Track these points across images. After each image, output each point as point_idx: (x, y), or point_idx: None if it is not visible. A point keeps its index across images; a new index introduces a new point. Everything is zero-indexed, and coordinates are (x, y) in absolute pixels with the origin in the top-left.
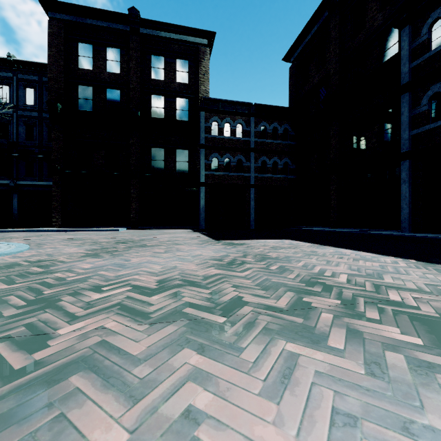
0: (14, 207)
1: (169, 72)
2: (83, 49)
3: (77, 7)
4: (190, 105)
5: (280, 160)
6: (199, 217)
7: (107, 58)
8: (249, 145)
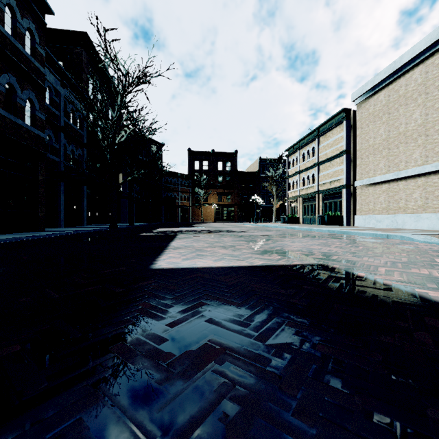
0: None
1: None
2: None
3: None
4: None
5: None
6: None
7: None
8: None
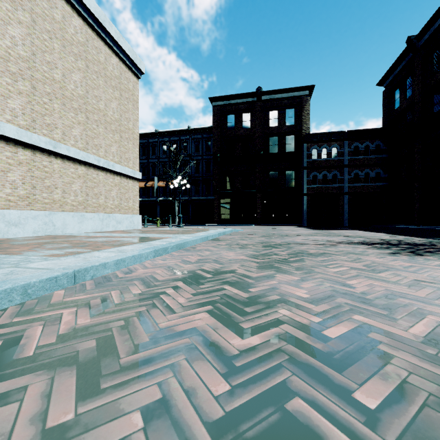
0: (189, 212)
1: (280, 120)
2: (229, 118)
3: (227, 96)
4: (295, 140)
5: (371, 171)
6: (302, 217)
7: (242, 120)
8: (342, 163)
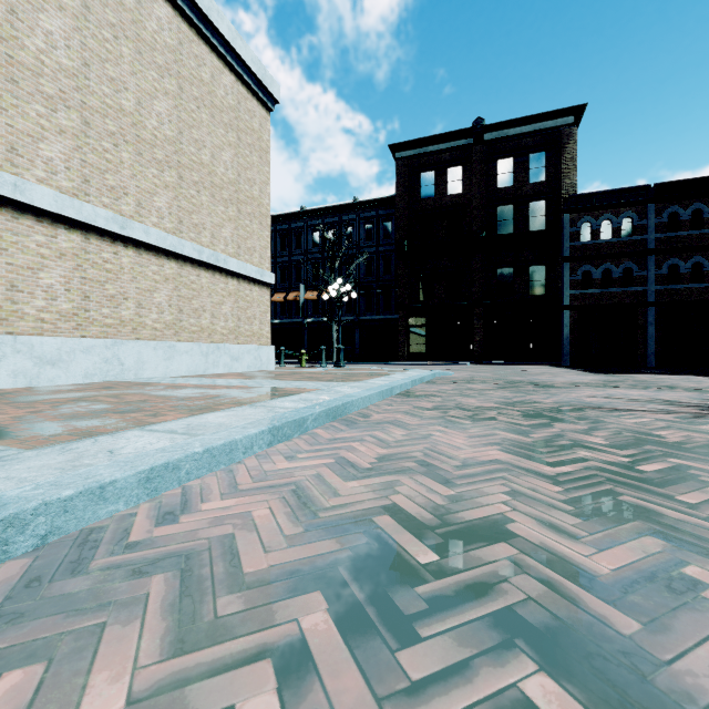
0: (356, 341)
1: (519, 175)
2: (424, 178)
3: (421, 140)
4: (548, 208)
5: (707, 259)
6: (561, 350)
7: (448, 180)
8: (644, 246)
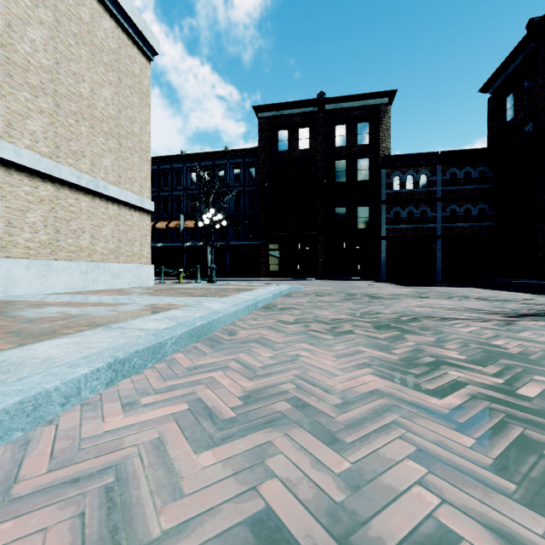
0: (227, 262)
1: (350, 138)
2: (281, 135)
3: (278, 104)
4: (371, 164)
5: (473, 206)
6: (380, 269)
7: (298, 138)
8: (434, 195)
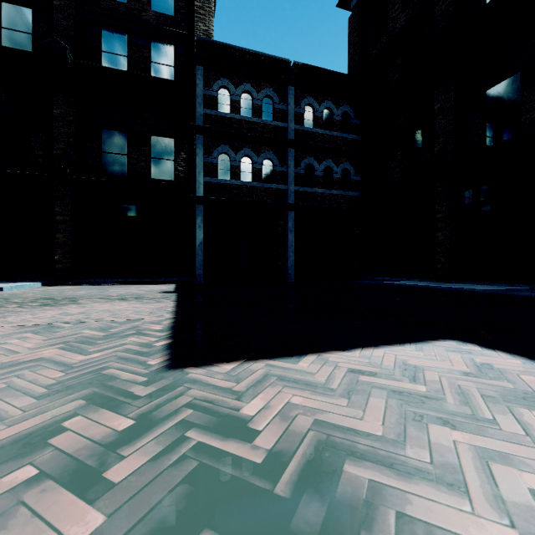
0: None
1: None
2: None
3: None
4: (178, 57)
5: (336, 165)
6: (195, 261)
7: None
8: (284, 136)
